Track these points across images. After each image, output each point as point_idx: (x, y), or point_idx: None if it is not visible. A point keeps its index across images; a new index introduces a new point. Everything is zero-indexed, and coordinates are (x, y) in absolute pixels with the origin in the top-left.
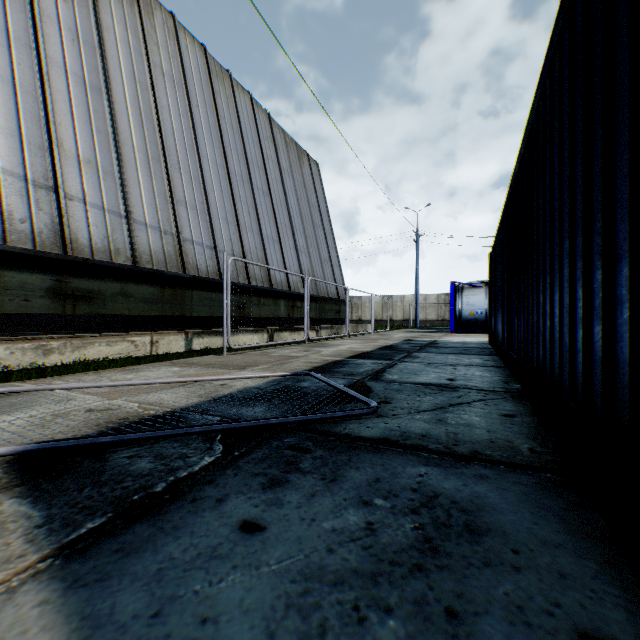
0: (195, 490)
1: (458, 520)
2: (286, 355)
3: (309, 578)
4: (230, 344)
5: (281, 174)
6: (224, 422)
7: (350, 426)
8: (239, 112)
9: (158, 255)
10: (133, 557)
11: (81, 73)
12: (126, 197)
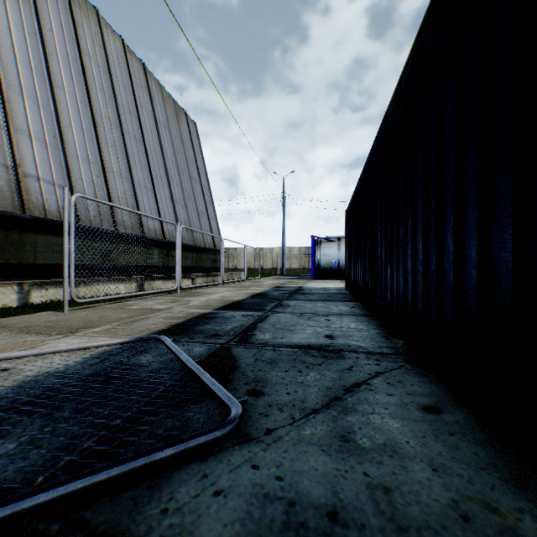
0: None
1: None
2: (147, 308)
3: None
4: (75, 297)
5: (157, 125)
6: None
7: (179, 494)
8: (108, 52)
9: None
10: None
11: None
12: None
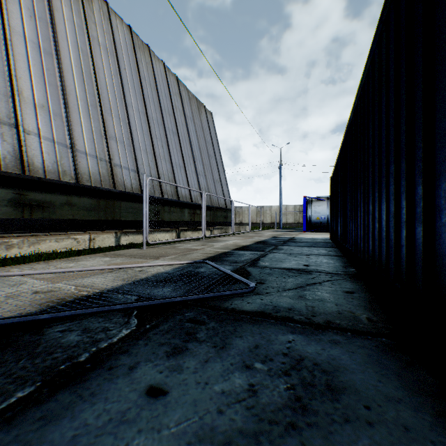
0: (112, 359)
1: (320, 380)
2: (189, 248)
3: (202, 440)
4: (148, 240)
5: (185, 119)
6: (139, 301)
7: (235, 302)
8: (155, 74)
9: (95, 176)
10: (53, 424)
11: (37, 41)
12: (71, 133)
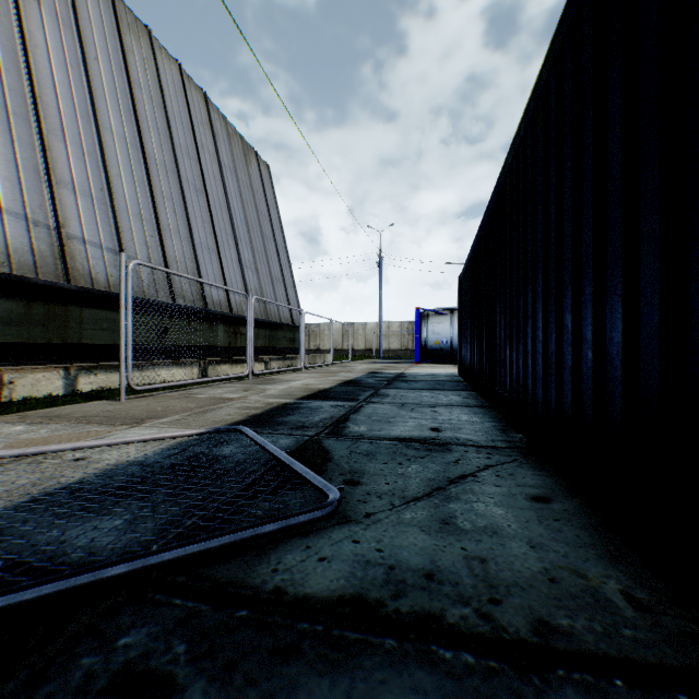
0: None
1: None
2: (216, 397)
3: None
4: (132, 384)
5: (221, 170)
6: None
7: (287, 559)
8: (162, 82)
9: (22, 255)
10: None
11: None
12: None
